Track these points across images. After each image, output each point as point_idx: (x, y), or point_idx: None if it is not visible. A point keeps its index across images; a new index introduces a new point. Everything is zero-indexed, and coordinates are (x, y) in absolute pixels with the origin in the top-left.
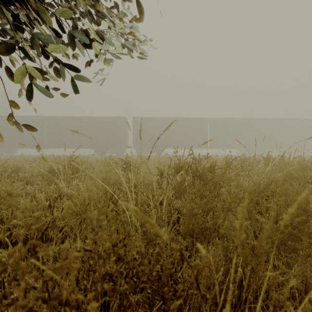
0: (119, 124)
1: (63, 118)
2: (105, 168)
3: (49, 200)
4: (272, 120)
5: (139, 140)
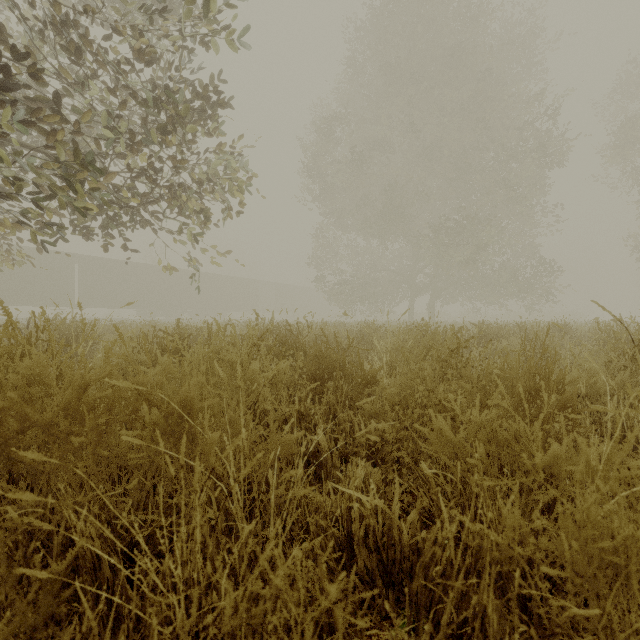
0: None
1: None
2: None
3: None
4: (181, 271)
5: None
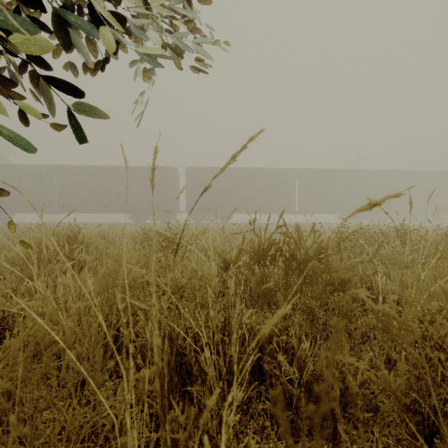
0: (166, 177)
1: (82, 168)
2: (112, 255)
3: (1, 319)
4: (388, 172)
5: (195, 201)
